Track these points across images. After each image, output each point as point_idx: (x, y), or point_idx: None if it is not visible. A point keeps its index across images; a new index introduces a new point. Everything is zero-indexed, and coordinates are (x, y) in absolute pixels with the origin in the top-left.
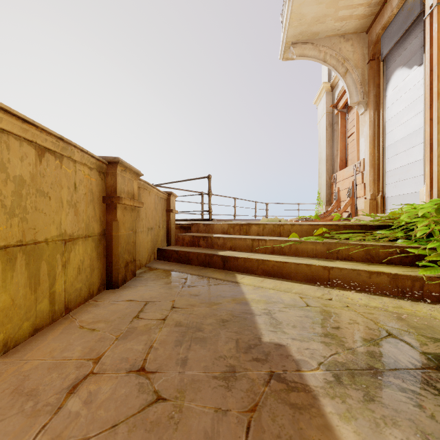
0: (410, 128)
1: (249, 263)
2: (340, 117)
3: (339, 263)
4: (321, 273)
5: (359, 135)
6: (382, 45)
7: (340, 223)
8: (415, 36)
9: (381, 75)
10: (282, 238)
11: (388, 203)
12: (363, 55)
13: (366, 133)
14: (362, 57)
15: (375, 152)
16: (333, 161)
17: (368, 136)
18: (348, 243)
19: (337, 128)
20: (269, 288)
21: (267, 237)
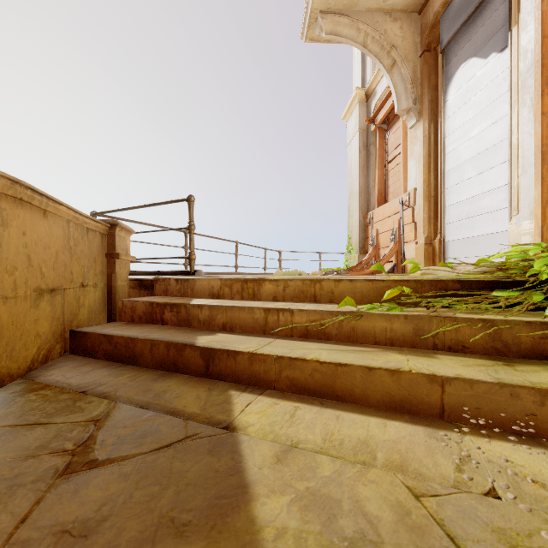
0: (484, 142)
1: (260, 365)
2: (378, 136)
3: (452, 363)
4: (424, 392)
5: (408, 157)
6: (442, 29)
7: (411, 277)
8: (493, 11)
9: (439, 73)
10: (322, 307)
11: (449, 250)
12: (415, 44)
13: (417, 152)
14: (414, 46)
15: (431, 180)
16: (368, 194)
17: (421, 157)
18: (456, 316)
19: (374, 150)
20: (315, 448)
21: (294, 304)
